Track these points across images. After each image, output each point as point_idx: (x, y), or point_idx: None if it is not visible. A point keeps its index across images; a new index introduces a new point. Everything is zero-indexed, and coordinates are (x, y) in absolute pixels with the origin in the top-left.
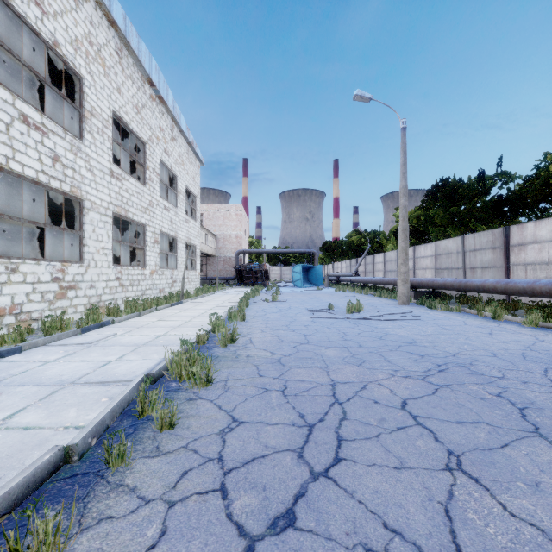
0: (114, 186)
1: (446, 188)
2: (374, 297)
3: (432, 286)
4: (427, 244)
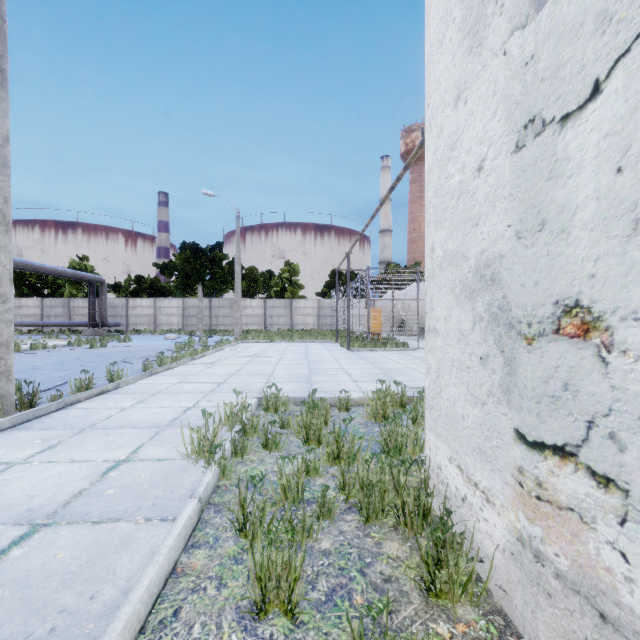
0: None
1: None
2: None
3: None
4: None
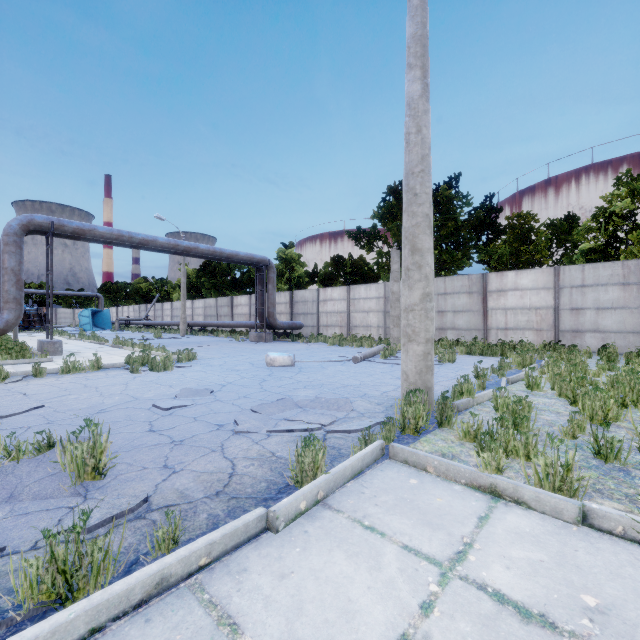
0: None
1: (210, 268)
2: (166, 333)
3: (199, 325)
4: (200, 300)
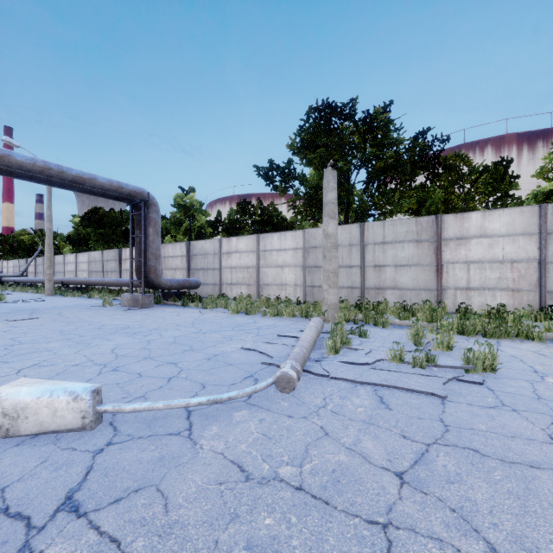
0: None
1: (96, 216)
2: (32, 293)
3: (75, 283)
4: (84, 253)
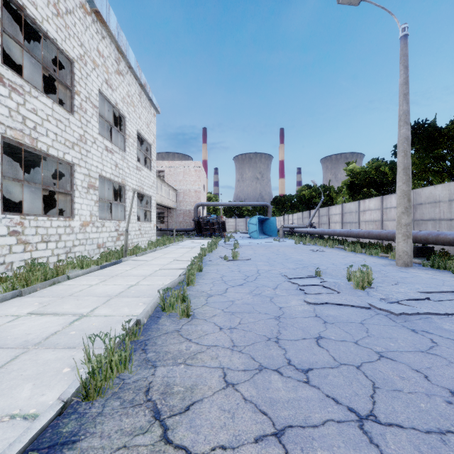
0: (4, 98)
1: (428, 128)
2: (346, 251)
3: (435, 242)
4: None
